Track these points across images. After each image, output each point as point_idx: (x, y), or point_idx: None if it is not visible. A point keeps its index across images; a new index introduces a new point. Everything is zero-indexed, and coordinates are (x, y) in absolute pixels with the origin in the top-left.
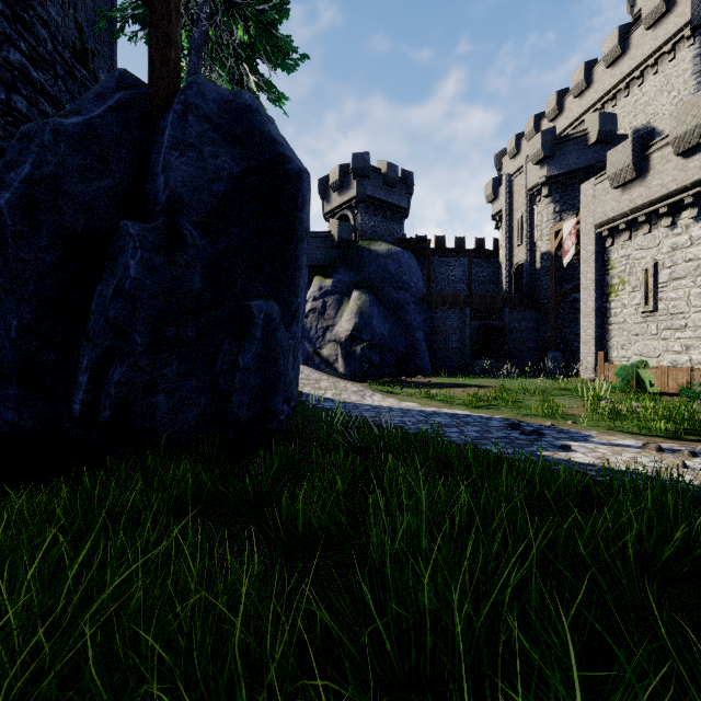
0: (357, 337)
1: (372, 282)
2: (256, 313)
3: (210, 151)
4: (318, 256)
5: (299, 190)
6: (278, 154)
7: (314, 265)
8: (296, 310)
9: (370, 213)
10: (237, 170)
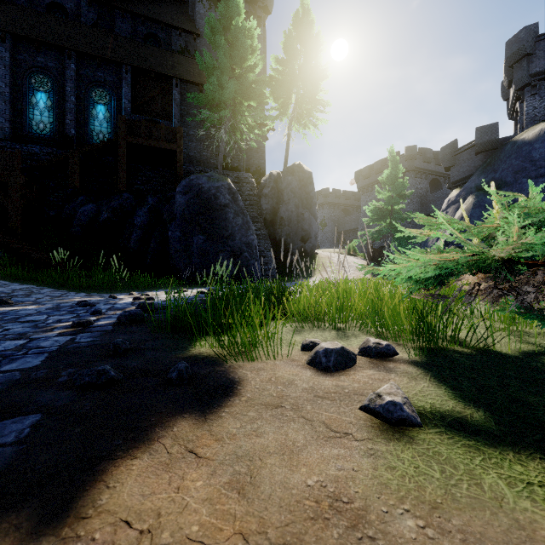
0: (449, 242)
1: (502, 179)
2: (194, 240)
3: (180, 200)
4: (463, 169)
5: (211, 194)
6: (200, 188)
7: (461, 178)
8: (229, 236)
9: (543, 90)
10: (185, 202)
